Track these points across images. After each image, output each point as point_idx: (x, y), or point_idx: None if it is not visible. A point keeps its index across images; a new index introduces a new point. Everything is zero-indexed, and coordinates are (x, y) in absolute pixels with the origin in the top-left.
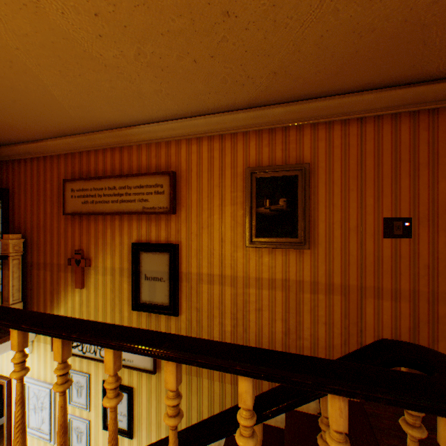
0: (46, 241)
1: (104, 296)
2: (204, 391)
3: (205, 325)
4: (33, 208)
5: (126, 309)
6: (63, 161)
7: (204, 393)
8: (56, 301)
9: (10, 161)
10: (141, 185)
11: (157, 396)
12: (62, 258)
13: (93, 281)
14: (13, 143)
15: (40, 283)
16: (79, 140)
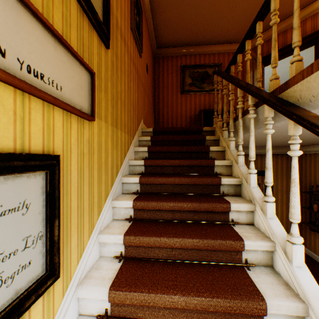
0: None
1: None
2: (119, 144)
3: (120, 77)
4: None
5: None
6: None
7: (119, 145)
8: None
9: None
10: None
11: (90, 161)
12: None
13: None
14: None
15: None
16: None
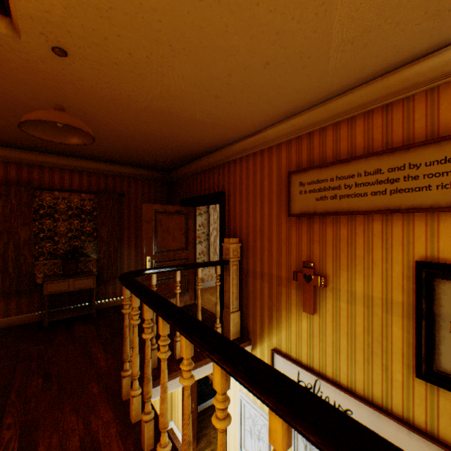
0: (262, 247)
1: (348, 334)
2: None
3: None
4: (247, 209)
5: (396, 368)
6: (284, 150)
7: None
8: (274, 319)
9: (225, 163)
10: (446, 158)
11: None
12: (282, 269)
13: (328, 307)
14: (230, 144)
15: (255, 294)
16: (309, 116)
